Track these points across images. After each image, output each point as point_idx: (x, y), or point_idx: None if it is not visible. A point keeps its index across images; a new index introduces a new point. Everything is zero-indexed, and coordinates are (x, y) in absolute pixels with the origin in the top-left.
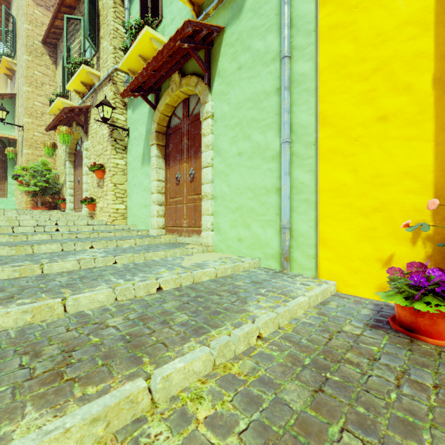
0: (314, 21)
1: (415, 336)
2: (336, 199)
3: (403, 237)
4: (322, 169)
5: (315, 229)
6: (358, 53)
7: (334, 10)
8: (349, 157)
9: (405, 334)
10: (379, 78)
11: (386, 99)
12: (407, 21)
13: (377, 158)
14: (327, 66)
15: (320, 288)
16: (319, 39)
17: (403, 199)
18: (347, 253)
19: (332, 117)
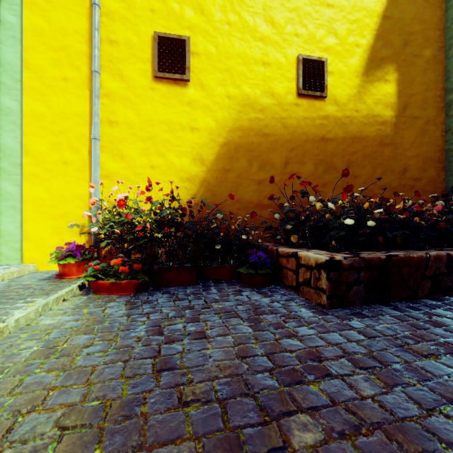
0: (20, 74)
1: (62, 278)
2: (37, 208)
3: (76, 232)
4: (26, 185)
5: (21, 229)
6: (51, 116)
7: (35, 78)
8: (45, 181)
9: (59, 278)
10: (63, 138)
11: (67, 152)
12: (78, 114)
13: (62, 185)
14: (29, 114)
15: (18, 268)
16: (23, 91)
17: (76, 211)
18: (44, 244)
19: (34, 151)
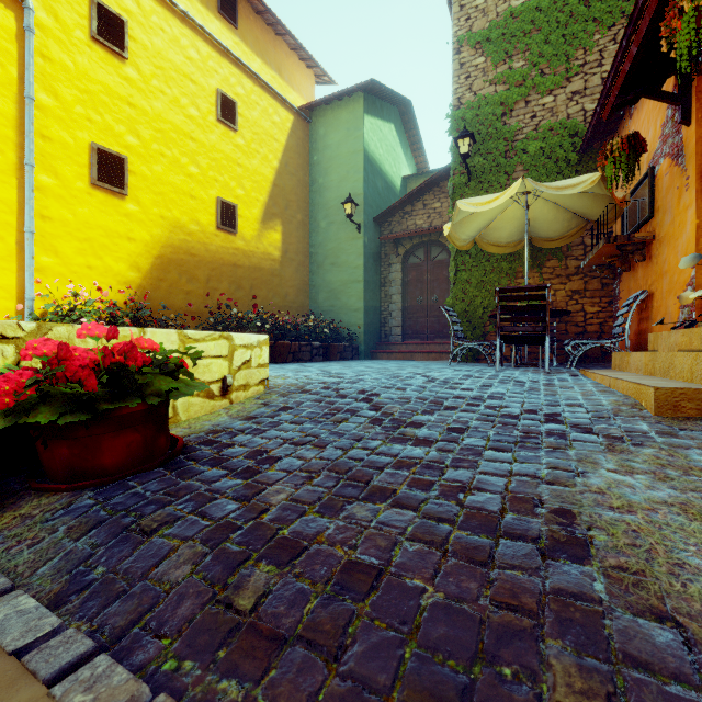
0: None
1: None
2: None
3: None
4: None
5: None
6: None
7: None
8: None
9: None
10: None
11: None
12: (3, 200)
13: None
14: None
15: None
16: None
17: None
18: None
19: None
